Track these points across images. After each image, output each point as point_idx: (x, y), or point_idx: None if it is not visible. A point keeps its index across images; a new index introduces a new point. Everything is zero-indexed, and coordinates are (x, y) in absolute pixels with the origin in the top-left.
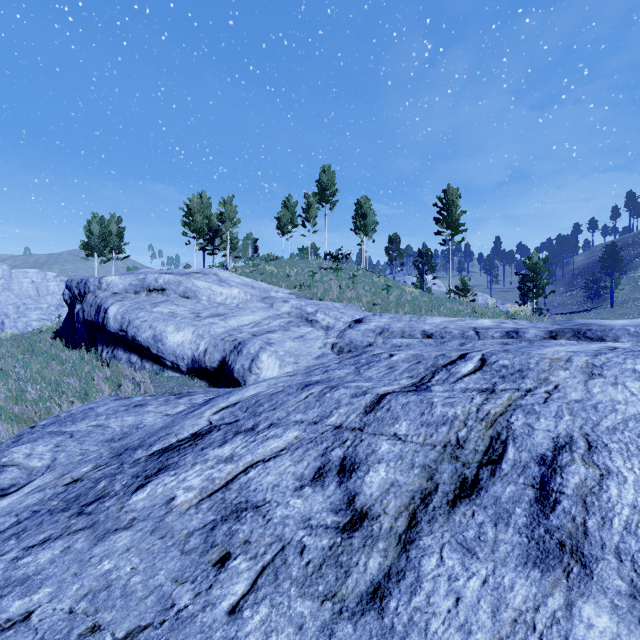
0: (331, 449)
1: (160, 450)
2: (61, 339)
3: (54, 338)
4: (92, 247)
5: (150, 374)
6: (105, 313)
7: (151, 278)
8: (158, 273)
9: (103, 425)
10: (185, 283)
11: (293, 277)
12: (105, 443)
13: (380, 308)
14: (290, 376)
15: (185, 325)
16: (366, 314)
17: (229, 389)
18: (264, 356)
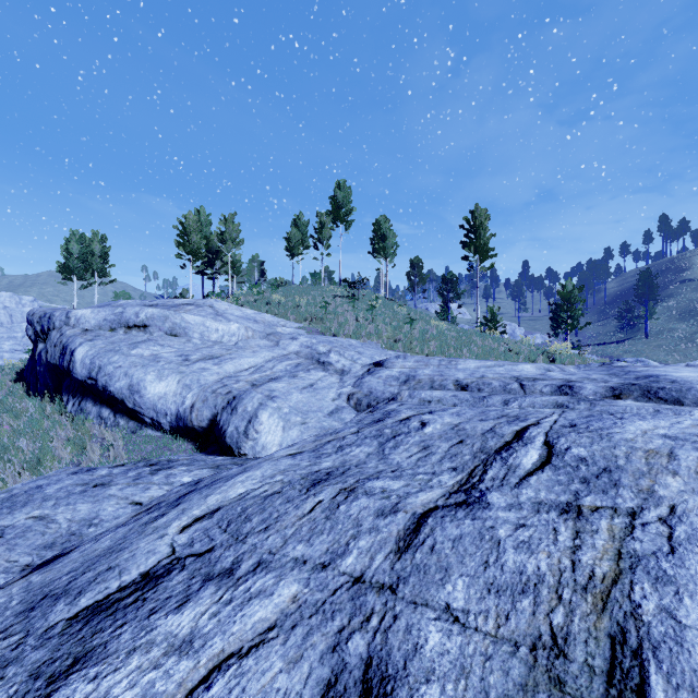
0: (347, 634)
1: (89, 608)
2: (24, 382)
3: (15, 381)
4: (70, 270)
5: (125, 433)
6: (71, 356)
7: (130, 312)
8: (140, 305)
9: (47, 517)
10: (172, 318)
11: (303, 307)
12: (42, 551)
13: (403, 345)
14: (293, 457)
15: (169, 372)
16: (387, 354)
17: (219, 458)
18: (264, 415)
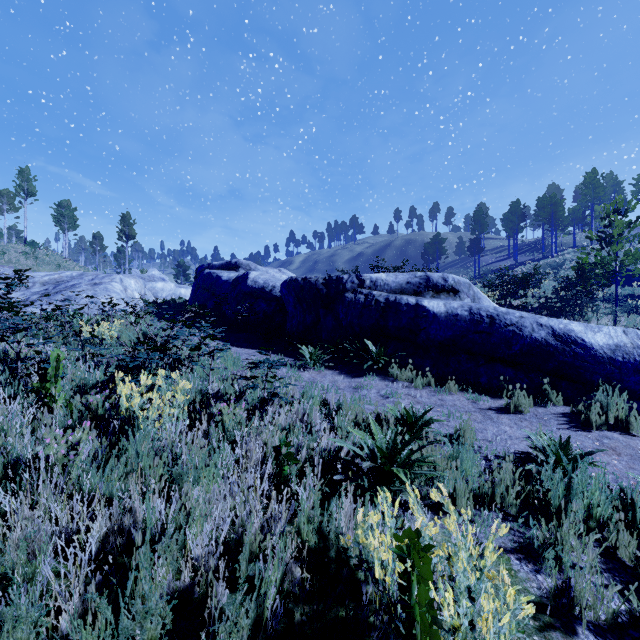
0: None
1: None
2: None
3: None
4: None
5: None
6: None
7: None
8: None
9: None
10: None
11: None
12: None
13: None
14: None
15: None
16: None
17: None
18: None
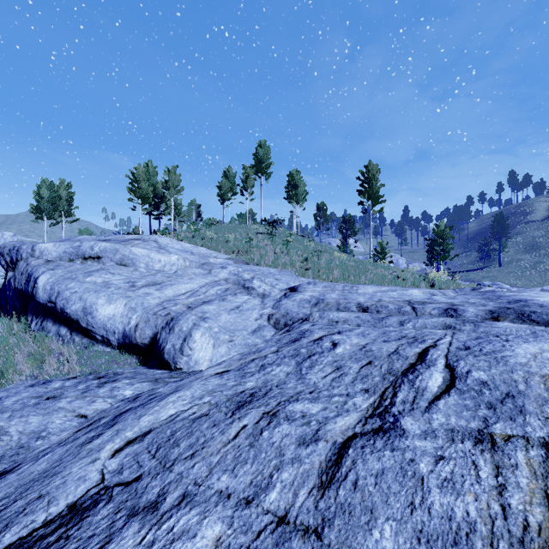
0: None
1: (11, 547)
2: None
3: None
4: (41, 210)
5: (79, 348)
6: (35, 282)
7: (86, 246)
8: (95, 240)
9: (1, 429)
10: (122, 251)
11: (231, 242)
12: None
13: (312, 273)
14: (221, 376)
15: (117, 297)
16: (300, 280)
17: (158, 372)
18: (197, 334)
